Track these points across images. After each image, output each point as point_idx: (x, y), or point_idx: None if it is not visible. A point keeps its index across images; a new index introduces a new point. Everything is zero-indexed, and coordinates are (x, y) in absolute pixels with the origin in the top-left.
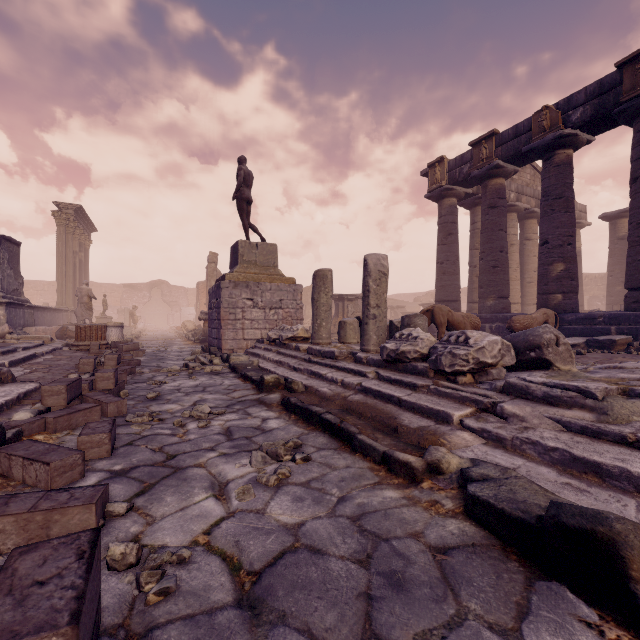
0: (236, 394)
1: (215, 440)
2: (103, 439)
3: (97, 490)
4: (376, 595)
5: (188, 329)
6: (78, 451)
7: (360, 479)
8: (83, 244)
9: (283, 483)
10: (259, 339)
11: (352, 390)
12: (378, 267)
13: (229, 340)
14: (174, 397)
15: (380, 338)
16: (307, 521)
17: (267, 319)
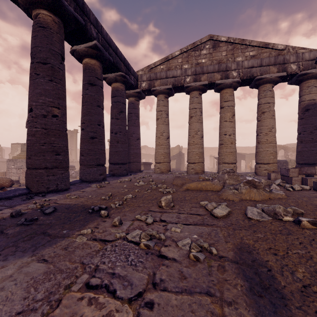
0: None
1: None
2: None
3: None
4: None
5: None
6: None
7: None
8: None
9: None
10: None
11: None
12: None
13: None
14: None
15: None
16: None
17: (17, 173)
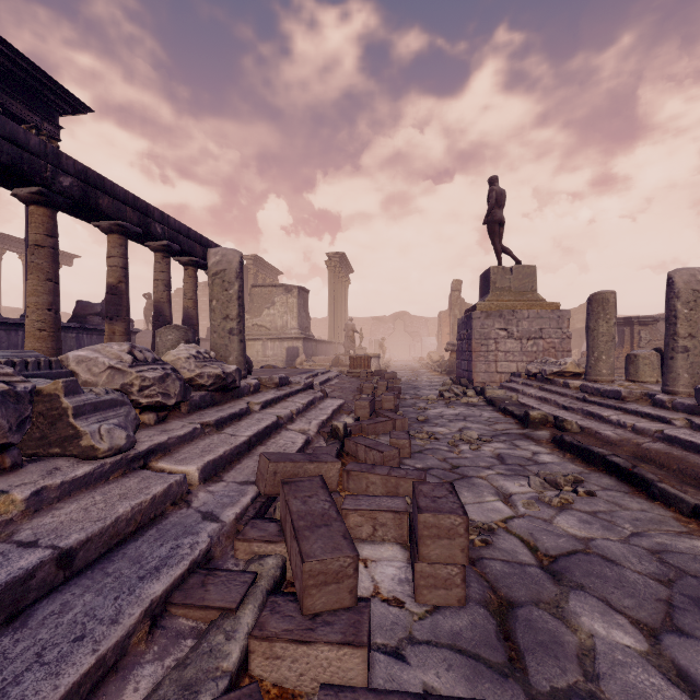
0: (498, 426)
1: (489, 461)
2: (405, 444)
3: (420, 473)
4: (678, 606)
5: (433, 360)
6: (396, 448)
7: (660, 524)
8: (344, 285)
9: (566, 507)
10: (514, 373)
11: (648, 437)
12: (692, 285)
13: (480, 373)
14: (440, 422)
15: (695, 377)
16: (597, 539)
17: (524, 351)
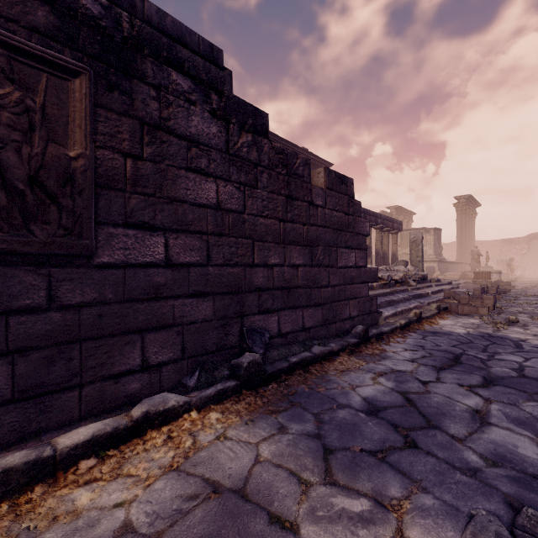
0: None
1: (531, 306)
2: None
3: None
4: None
5: None
6: None
7: None
8: (471, 218)
9: None
10: None
11: None
12: None
13: None
14: (522, 300)
15: None
16: None
17: None
